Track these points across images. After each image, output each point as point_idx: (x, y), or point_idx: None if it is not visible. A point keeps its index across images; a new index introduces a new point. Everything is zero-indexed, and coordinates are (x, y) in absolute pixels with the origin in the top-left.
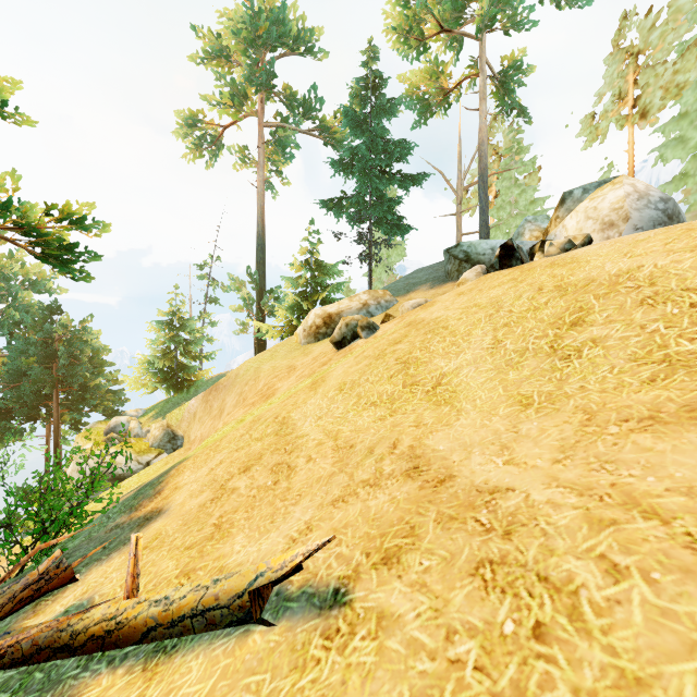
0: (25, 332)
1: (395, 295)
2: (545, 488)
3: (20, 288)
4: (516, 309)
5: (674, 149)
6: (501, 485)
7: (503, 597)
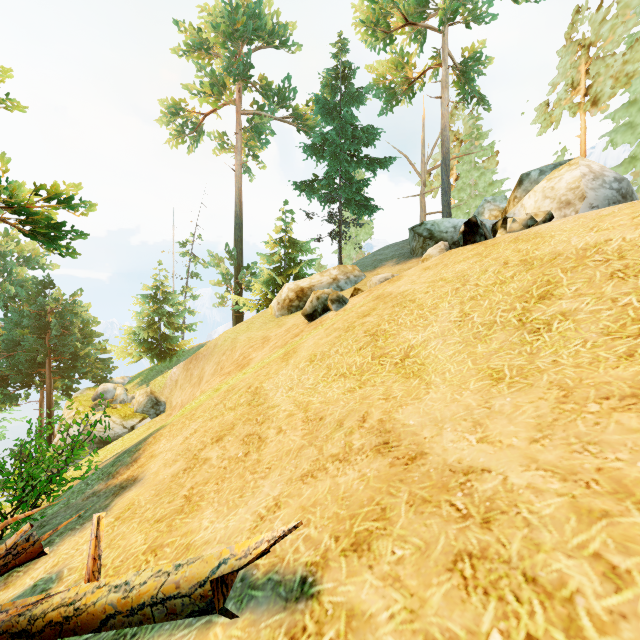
0: (20, 305)
1: (363, 271)
2: (523, 470)
3: (15, 264)
4: (482, 283)
5: (624, 134)
6: (476, 465)
7: (486, 600)
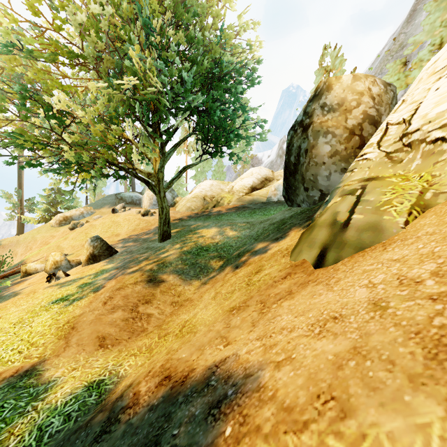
0: None
1: (96, 208)
2: None
3: None
4: (106, 225)
5: (194, 166)
6: None
7: None
